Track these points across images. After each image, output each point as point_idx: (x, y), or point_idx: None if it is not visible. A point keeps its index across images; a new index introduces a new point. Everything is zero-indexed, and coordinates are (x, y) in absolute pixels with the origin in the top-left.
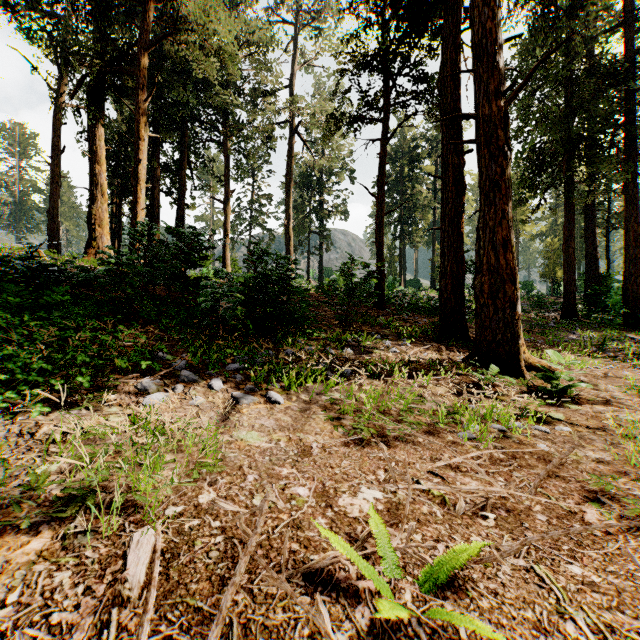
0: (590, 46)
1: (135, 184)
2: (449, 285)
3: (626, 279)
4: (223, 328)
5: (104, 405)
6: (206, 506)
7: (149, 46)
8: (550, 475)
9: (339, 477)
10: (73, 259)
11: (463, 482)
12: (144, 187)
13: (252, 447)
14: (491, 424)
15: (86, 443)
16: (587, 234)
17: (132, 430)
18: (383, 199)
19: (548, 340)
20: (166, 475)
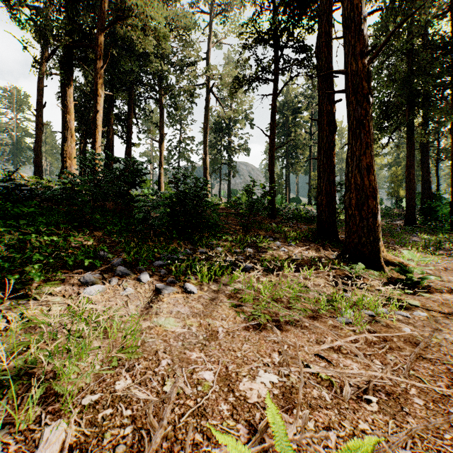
0: (425, 26)
1: (94, 128)
2: (324, 200)
3: (452, 196)
4: (154, 233)
5: (50, 296)
6: (121, 393)
7: (104, 28)
8: (417, 357)
9: (240, 361)
10: (49, 182)
11: (345, 364)
12: (101, 130)
13: (168, 332)
14: (364, 312)
15: (27, 331)
16: (422, 164)
17: (69, 318)
18: (274, 138)
19: (397, 241)
20: (90, 361)
